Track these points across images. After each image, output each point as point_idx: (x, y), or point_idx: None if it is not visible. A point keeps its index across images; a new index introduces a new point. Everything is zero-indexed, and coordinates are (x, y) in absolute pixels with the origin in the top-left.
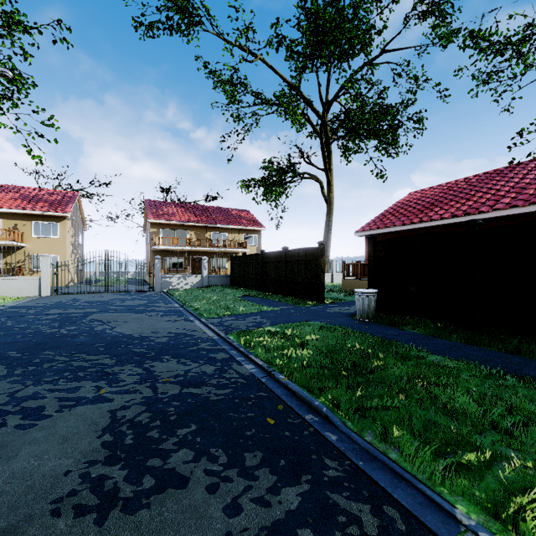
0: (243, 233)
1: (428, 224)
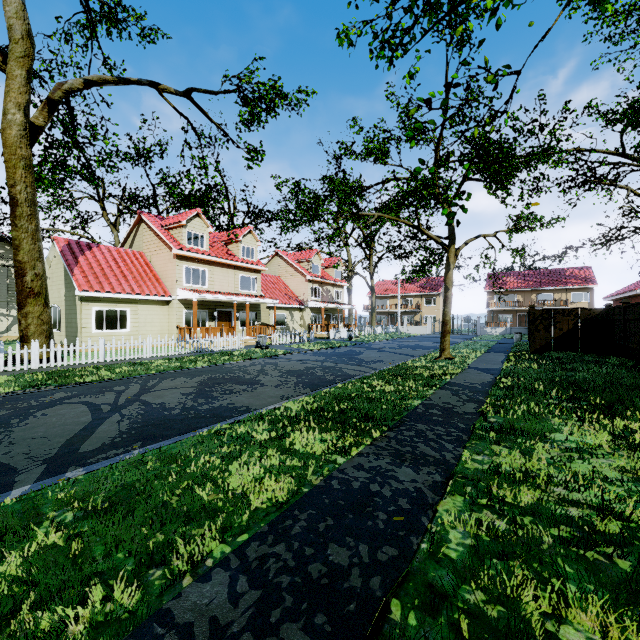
0: (570, 291)
1: (615, 297)
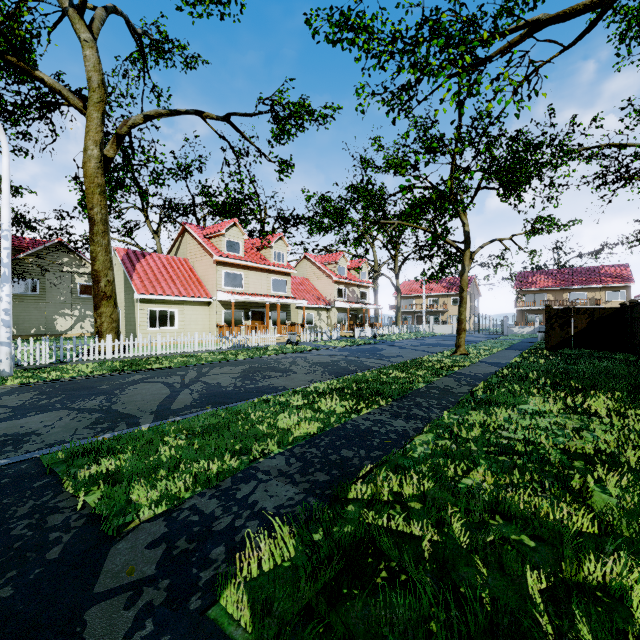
0: (605, 290)
1: None
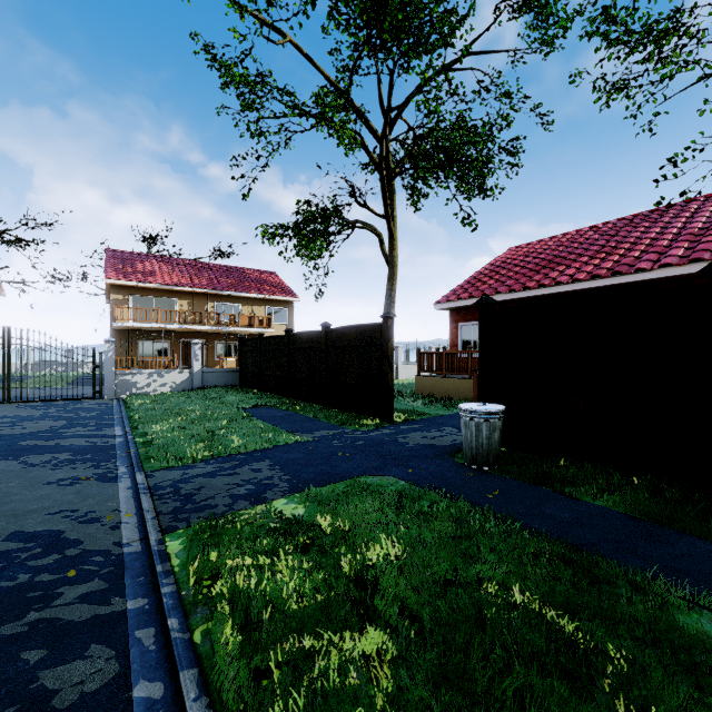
0: (265, 305)
1: (551, 289)
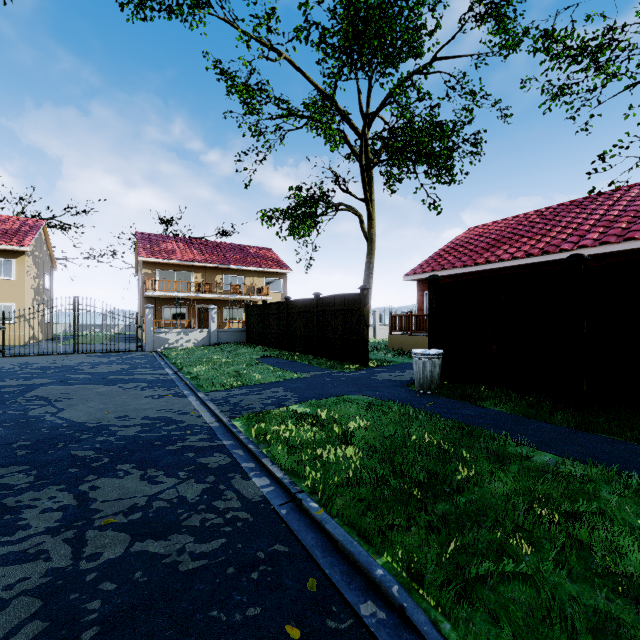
0: (264, 276)
1: (496, 265)
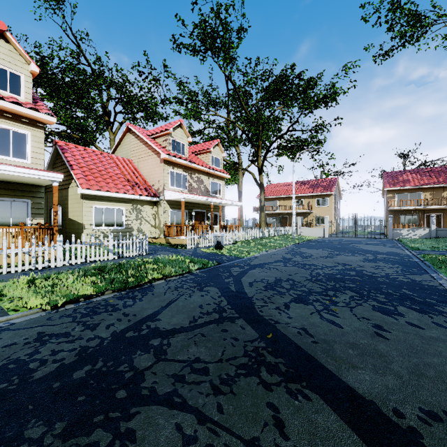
0: None
1: None
